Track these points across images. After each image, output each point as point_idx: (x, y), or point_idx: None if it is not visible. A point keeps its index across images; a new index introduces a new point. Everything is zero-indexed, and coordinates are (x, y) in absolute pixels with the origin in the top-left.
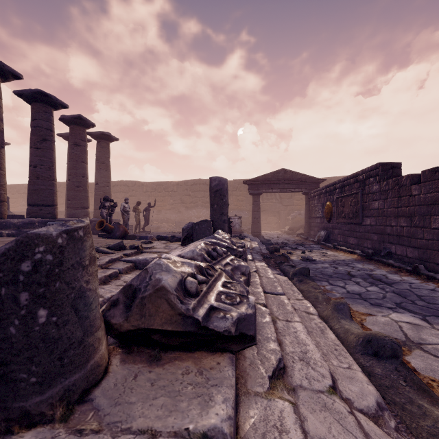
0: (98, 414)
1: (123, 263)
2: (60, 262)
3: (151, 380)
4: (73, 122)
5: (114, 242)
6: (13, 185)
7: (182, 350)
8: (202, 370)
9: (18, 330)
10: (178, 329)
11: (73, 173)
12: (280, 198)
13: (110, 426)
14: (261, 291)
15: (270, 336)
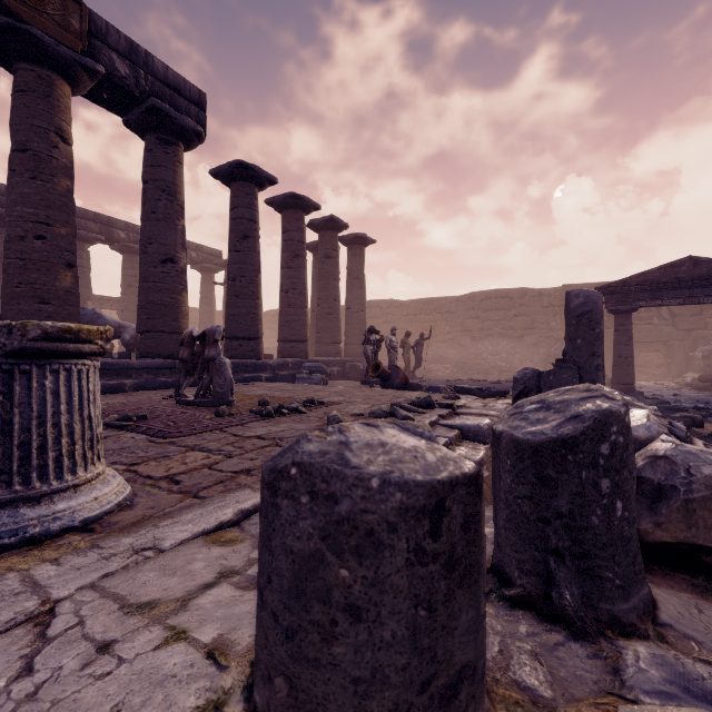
0: (704, 647)
1: (444, 428)
2: (626, 445)
3: None
4: (324, 227)
5: (401, 395)
6: None
7: None
8: None
9: (600, 521)
10: None
11: (324, 296)
12: (670, 315)
13: None
14: None
15: None
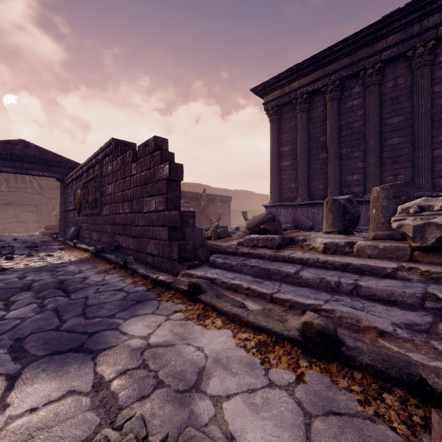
0: None
1: None
2: None
3: None
4: None
5: None
6: None
7: None
8: None
9: None
10: None
11: None
12: (40, 188)
13: None
14: None
15: None
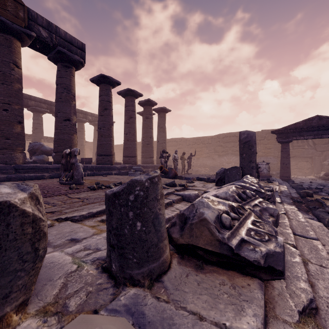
0: (166, 291)
1: (175, 195)
2: (146, 196)
3: (197, 281)
4: (145, 104)
5: (168, 181)
6: (116, 145)
7: (218, 266)
8: (235, 286)
9: (128, 232)
10: (216, 250)
11: (145, 136)
12: (313, 144)
13: (174, 302)
14: (290, 232)
15: (300, 275)
